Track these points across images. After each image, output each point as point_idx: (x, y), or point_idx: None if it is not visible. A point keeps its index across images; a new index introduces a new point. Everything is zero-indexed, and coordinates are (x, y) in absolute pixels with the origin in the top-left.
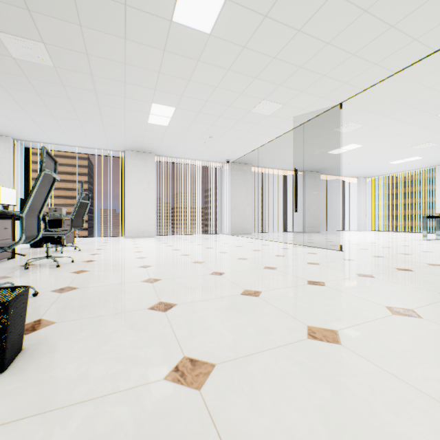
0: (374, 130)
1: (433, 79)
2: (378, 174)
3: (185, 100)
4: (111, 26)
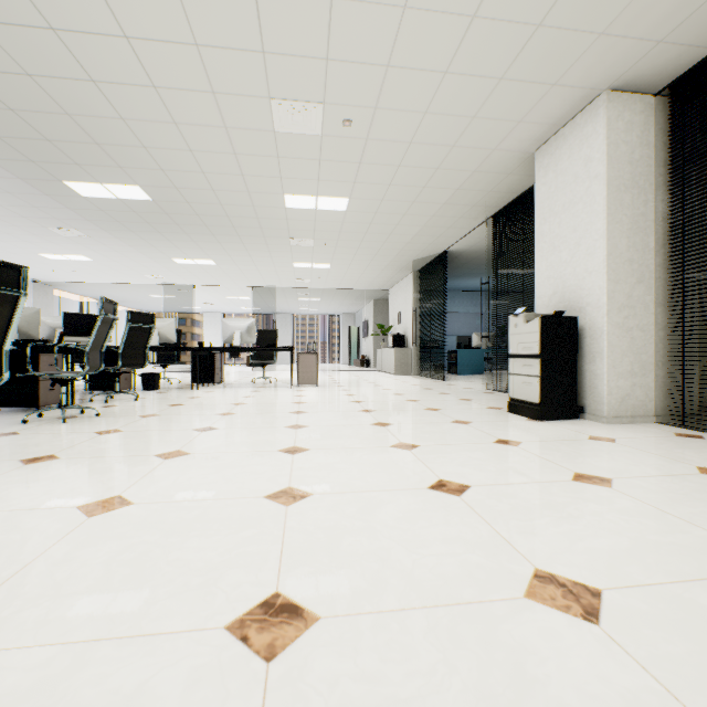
0: (195, 294)
1: (233, 290)
2: (162, 311)
3: (113, 262)
4: (143, 250)
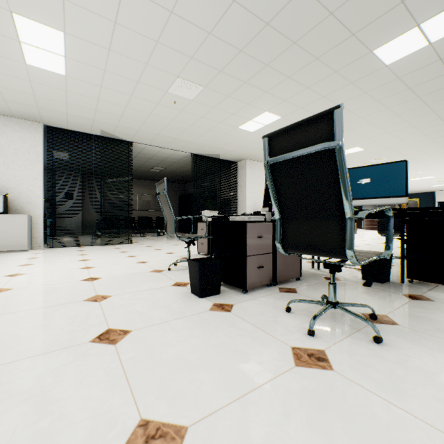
0: None
1: None
2: None
3: None
4: None
